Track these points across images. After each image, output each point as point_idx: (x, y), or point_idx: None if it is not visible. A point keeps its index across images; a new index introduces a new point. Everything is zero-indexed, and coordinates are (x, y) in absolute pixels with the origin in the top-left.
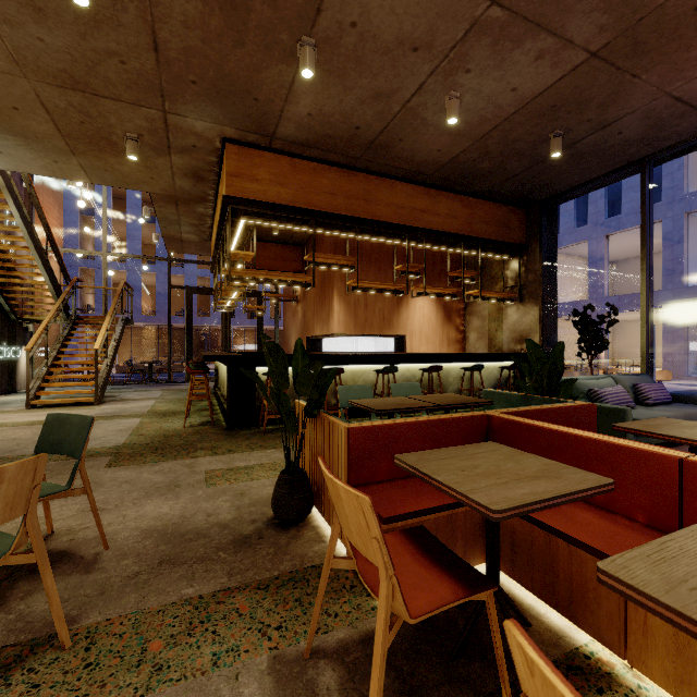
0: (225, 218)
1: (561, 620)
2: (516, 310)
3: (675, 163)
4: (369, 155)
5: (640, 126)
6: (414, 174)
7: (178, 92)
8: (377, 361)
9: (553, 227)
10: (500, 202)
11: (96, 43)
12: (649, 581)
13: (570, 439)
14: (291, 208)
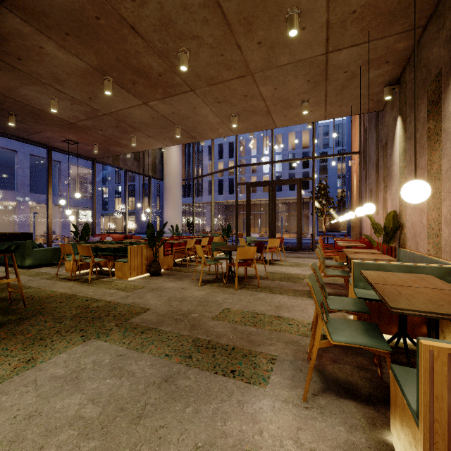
0: None
1: None
2: None
3: None
4: None
5: (18, 127)
6: None
7: None
8: None
9: None
10: None
11: (154, 5)
12: None
13: None
14: None
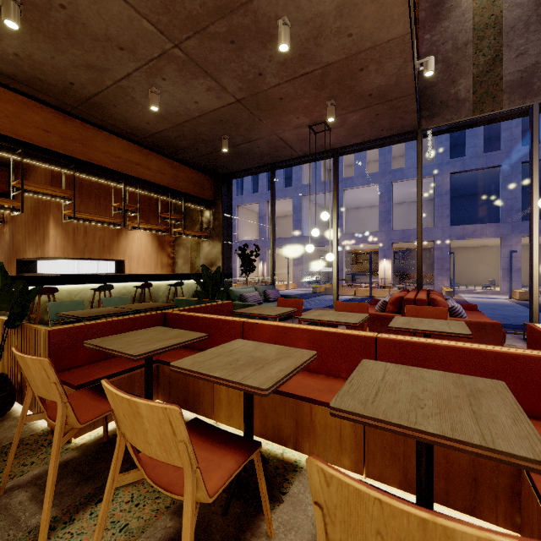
0: None
1: (191, 415)
2: (208, 245)
3: (298, 167)
4: (86, 108)
5: (267, 147)
6: (129, 134)
7: None
8: (94, 280)
9: (230, 192)
10: (197, 169)
11: None
12: (187, 364)
13: (204, 320)
14: None
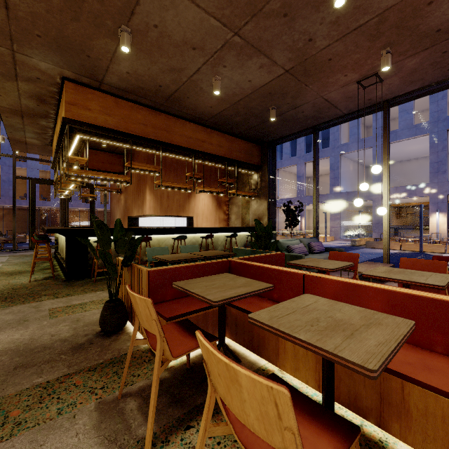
0: (64, 132)
1: (255, 357)
2: (256, 203)
3: (335, 128)
4: (169, 103)
5: (312, 110)
6: (197, 118)
7: (25, 39)
8: (174, 232)
9: (275, 157)
10: (247, 140)
11: None
12: (265, 318)
13: (264, 269)
14: (115, 131)
